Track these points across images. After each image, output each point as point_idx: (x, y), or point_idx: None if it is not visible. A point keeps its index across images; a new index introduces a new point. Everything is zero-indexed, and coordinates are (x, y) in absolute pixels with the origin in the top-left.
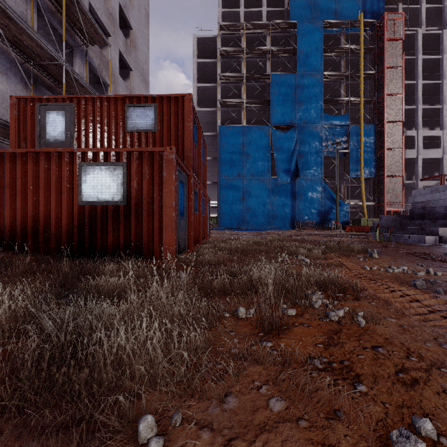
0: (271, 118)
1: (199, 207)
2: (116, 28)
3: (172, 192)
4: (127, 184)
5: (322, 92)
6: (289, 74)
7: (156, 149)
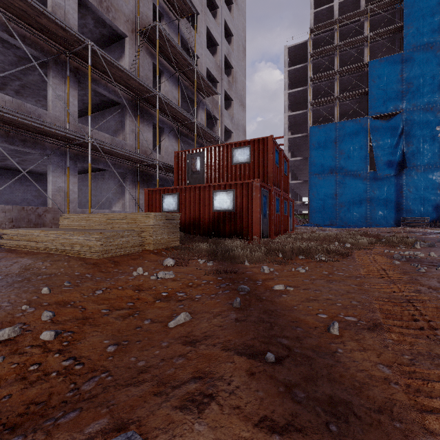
0: (369, 108)
1: (280, 209)
2: (222, 75)
3: (258, 204)
4: (235, 200)
5: None
6: (393, 56)
7: (250, 181)
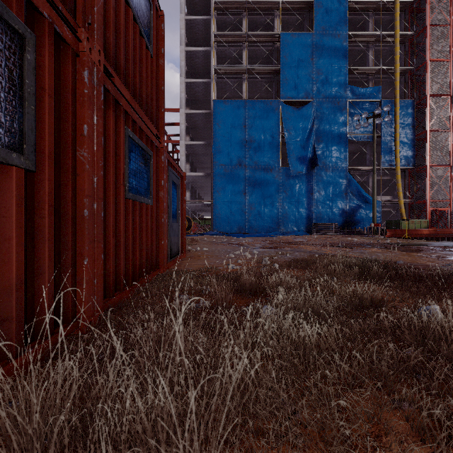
0: (281, 90)
1: (67, 144)
2: None
3: None
4: None
5: (346, 57)
6: (304, 33)
7: None
